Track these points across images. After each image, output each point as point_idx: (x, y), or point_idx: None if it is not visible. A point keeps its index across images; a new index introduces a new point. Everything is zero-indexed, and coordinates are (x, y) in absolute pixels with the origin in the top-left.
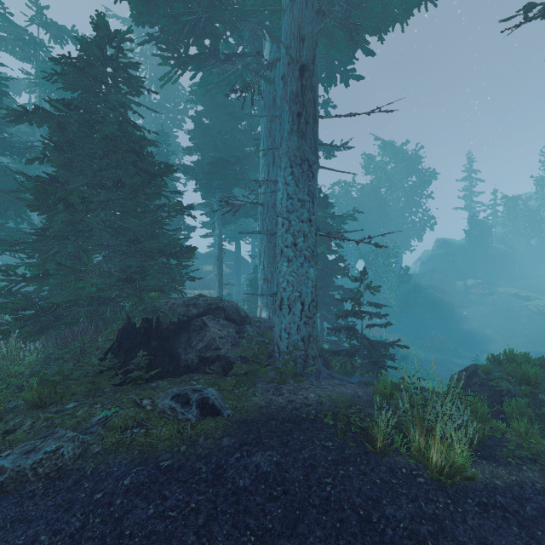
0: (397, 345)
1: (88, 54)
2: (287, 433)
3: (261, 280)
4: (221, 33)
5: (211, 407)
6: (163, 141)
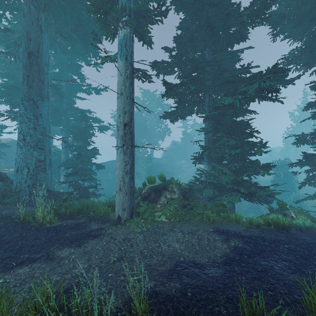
0: (92, 187)
1: None
2: None
3: None
4: (2, 14)
5: None
6: None
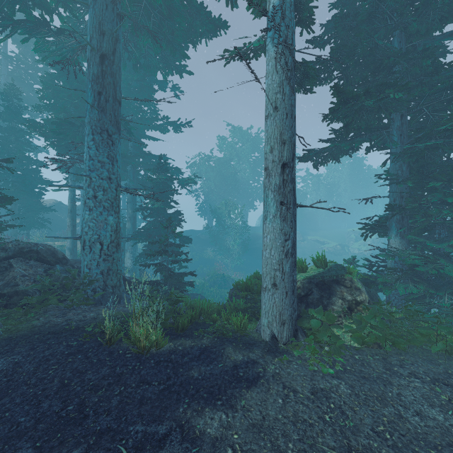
0: (190, 274)
1: None
2: (43, 341)
3: None
4: (53, 8)
5: None
6: (12, 95)
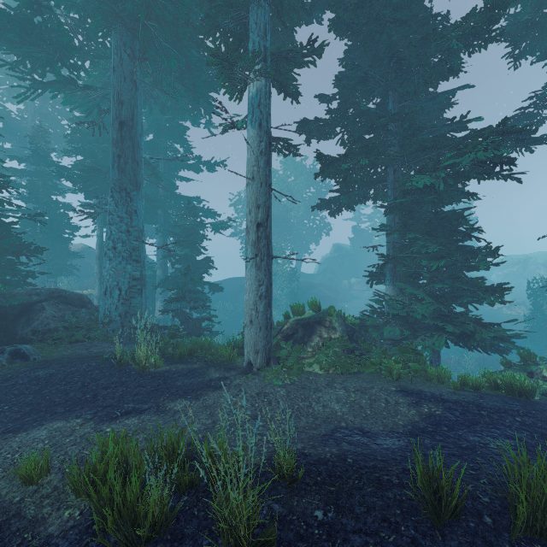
0: (206, 319)
1: None
2: (71, 362)
3: None
4: (80, 65)
5: (22, 354)
6: (40, 138)
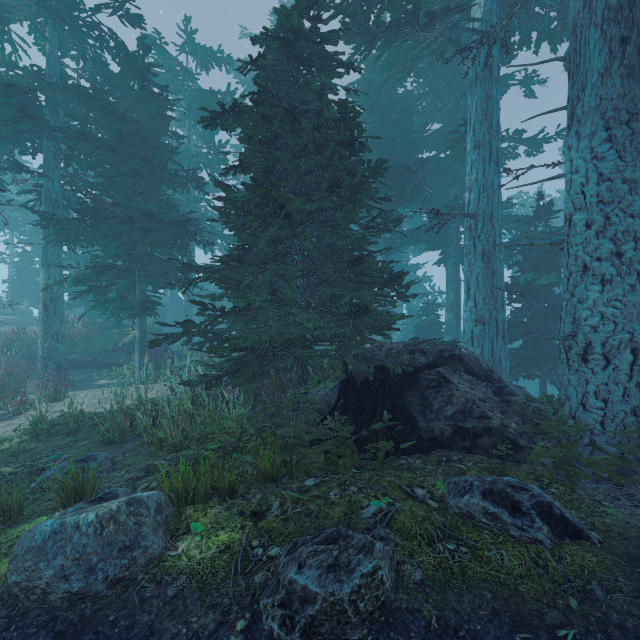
0: None
1: (285, 31)
2: None
3: (470, 322)
4: None
5: (560, 521)
6: None
